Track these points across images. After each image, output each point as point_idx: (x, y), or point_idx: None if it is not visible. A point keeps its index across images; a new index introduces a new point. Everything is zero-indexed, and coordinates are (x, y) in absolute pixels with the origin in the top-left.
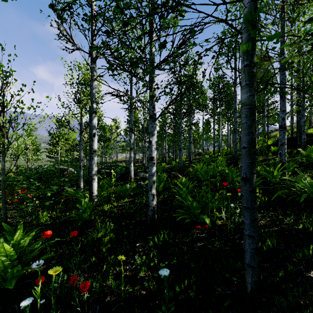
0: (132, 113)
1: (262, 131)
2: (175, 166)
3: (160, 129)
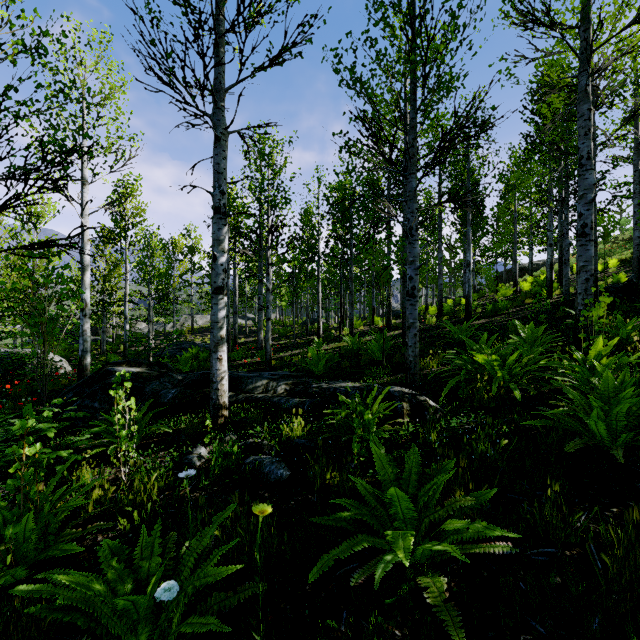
0: (224, 148)
1: (531, 264)
2: (357, 349)
3: (302, 251)
